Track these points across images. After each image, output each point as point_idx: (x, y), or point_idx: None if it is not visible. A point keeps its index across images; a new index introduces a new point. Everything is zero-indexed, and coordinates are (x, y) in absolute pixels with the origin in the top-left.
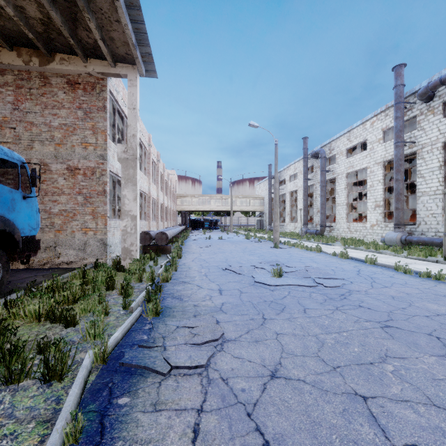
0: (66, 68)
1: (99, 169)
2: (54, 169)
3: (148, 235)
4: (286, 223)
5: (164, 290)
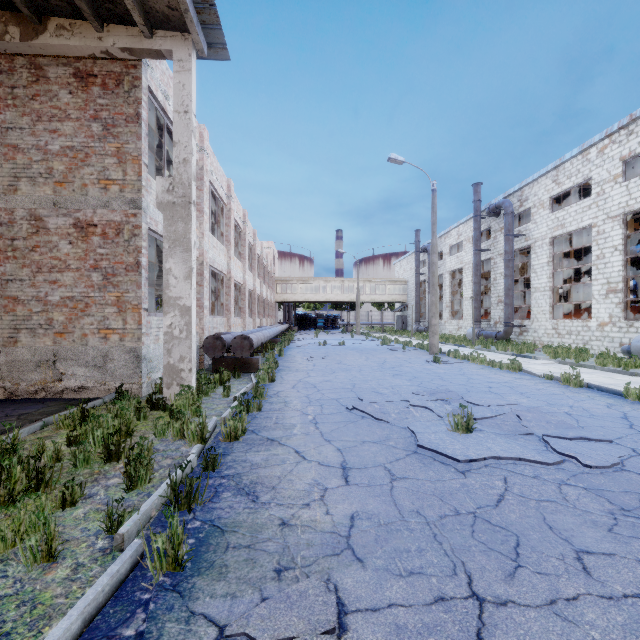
0: (67, 43)
1: (128, 225)
2: (52, 227)
3: (219, 340)
4: (443, 320)
5: (223, 465)
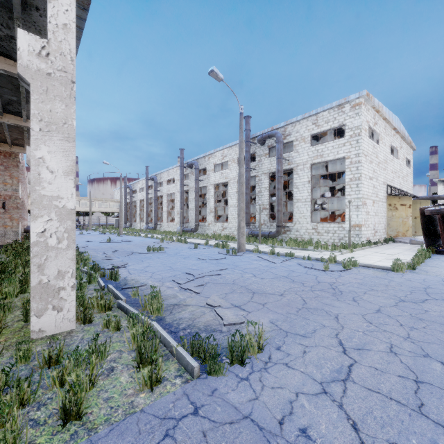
0: None
1: (14, 196)
2: None
3: None
4: (137, 222)
5: None
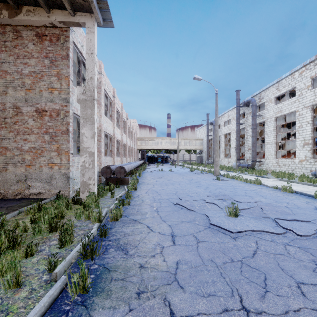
0: (31, 19)
1: (63, 111)
2: (24, 112)
3: (108, 169)
4: (221, 158)
5: (110, 234)
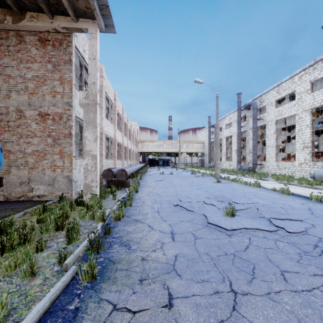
0: (35, 25)
1: (65, 115)
2: (27, 115)
3: (110, 171)
4: (222, 161)
5: (113, 232)
